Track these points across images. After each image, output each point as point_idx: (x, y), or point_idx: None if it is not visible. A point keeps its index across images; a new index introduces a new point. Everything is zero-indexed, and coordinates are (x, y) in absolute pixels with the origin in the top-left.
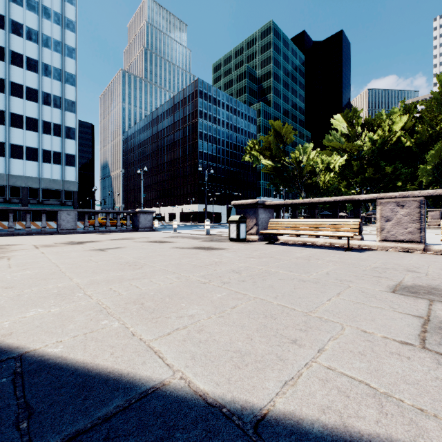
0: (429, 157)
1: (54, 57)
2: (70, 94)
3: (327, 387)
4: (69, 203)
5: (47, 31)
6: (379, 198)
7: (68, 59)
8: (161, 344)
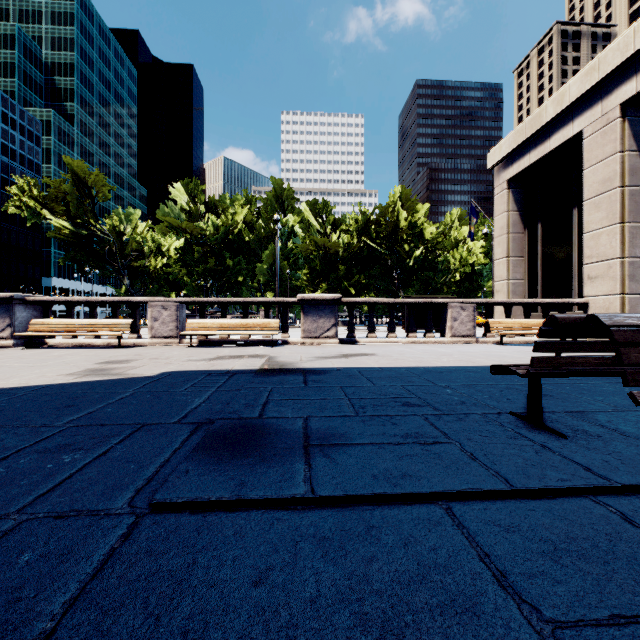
0: (264, 256)
1: None
2: None
3: None
4: None
5: None
6: (150, 301)
7: None
8: None
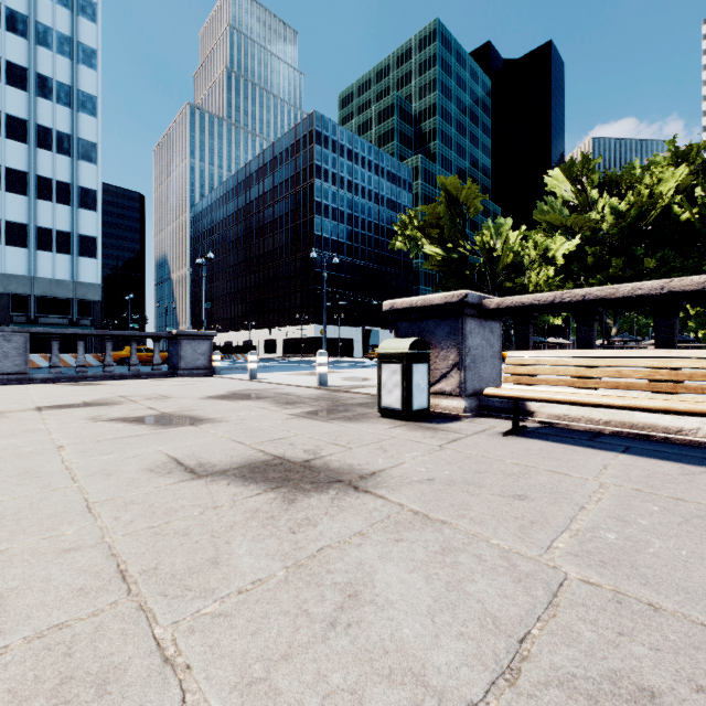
0: None
1: (59, 64)
2: (88, 130)
3: None
4: (86, 322)
5: (46, 17)
6: None
7: (84, 68)
8: None
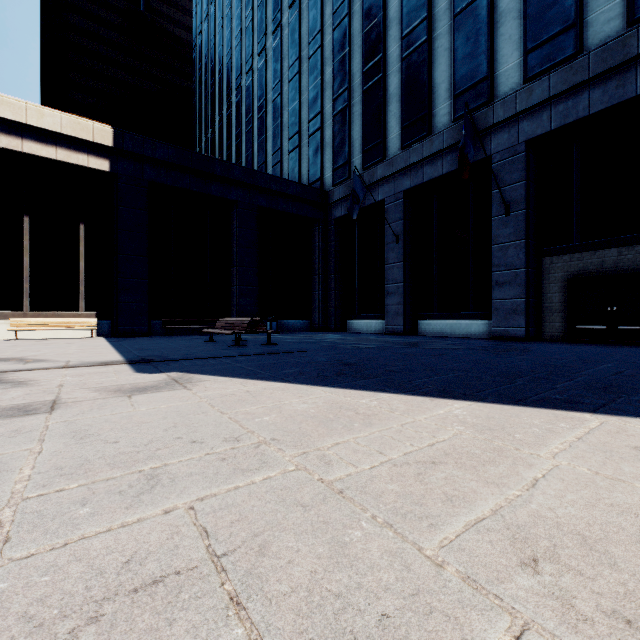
0: None
1: None
2: None
3: (258, 384)
4: None
5: None
6: None
7: None
8: (325, 393)
